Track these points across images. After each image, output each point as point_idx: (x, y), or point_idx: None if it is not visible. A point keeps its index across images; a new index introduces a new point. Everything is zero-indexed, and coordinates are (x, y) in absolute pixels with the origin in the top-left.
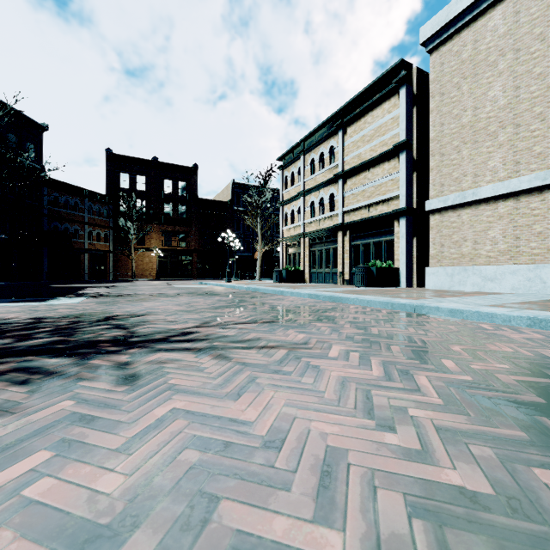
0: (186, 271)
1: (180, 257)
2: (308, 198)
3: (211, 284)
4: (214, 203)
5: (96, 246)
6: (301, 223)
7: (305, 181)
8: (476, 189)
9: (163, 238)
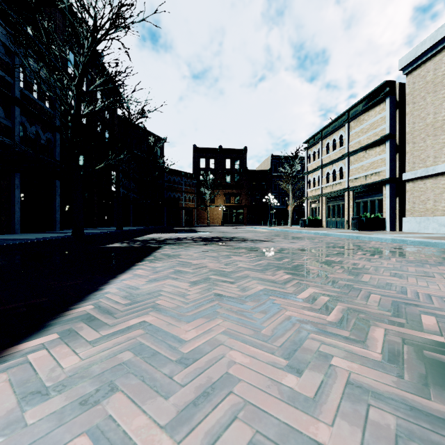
0: (240, 220)
1: (236, 210)
2: (325, 170)
3: (259, 228)
4: (258, 172)
5: (188, 205)
6: (319, 186)
7: (322, 158)
8: (435, 166)
9: (225, 198)
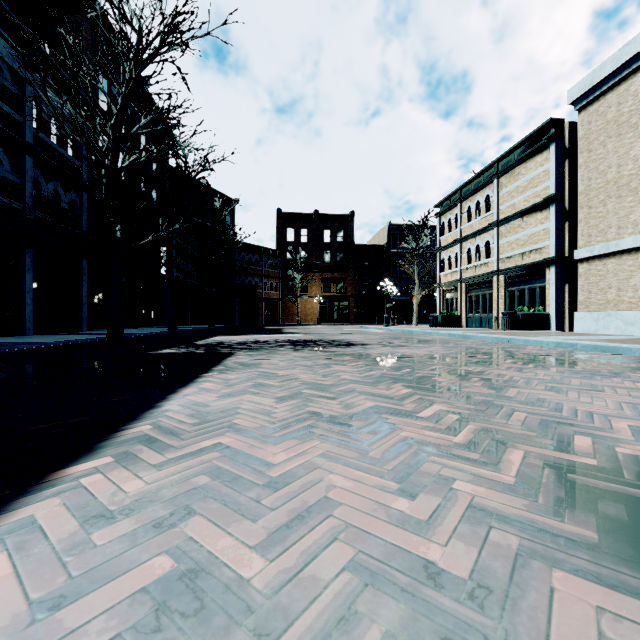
0: (344, 317)
1: (338, 303)
2: (465, 245)
3: (371, 327)
4: (370, 247)
5: (270, 295)
6: (457, 269)
7: (462, 228)
8: (618, 241)
9: (323, 285)
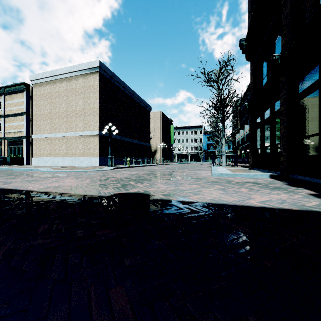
0: None
1: None
2: None
3: None
4: None
5: None
6: None
7: None
8: (43, 134)
9: None
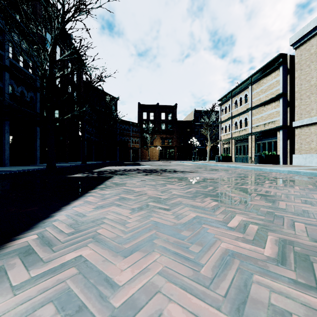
0: (171, 157)
1: (169, 149)
2: (234, 120)
3: (186, 162)
4: (185, 122)
5: (134, 145)
6: (230, 132)
7: (232, 111)
8: None
9: (161, 141)
